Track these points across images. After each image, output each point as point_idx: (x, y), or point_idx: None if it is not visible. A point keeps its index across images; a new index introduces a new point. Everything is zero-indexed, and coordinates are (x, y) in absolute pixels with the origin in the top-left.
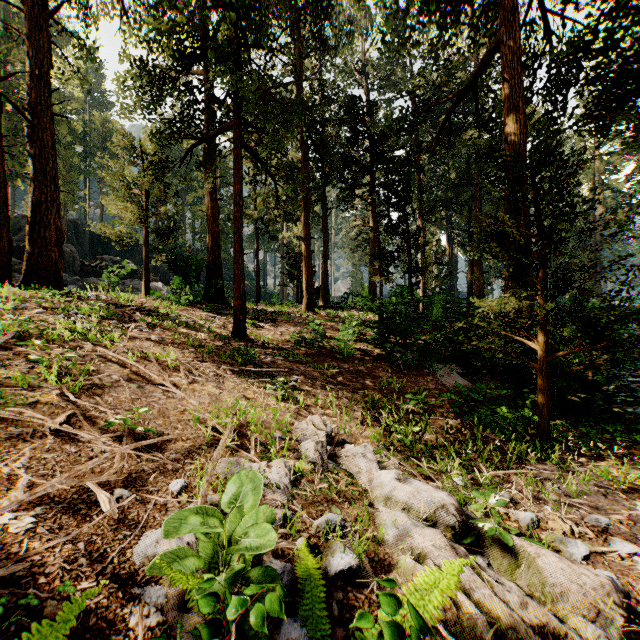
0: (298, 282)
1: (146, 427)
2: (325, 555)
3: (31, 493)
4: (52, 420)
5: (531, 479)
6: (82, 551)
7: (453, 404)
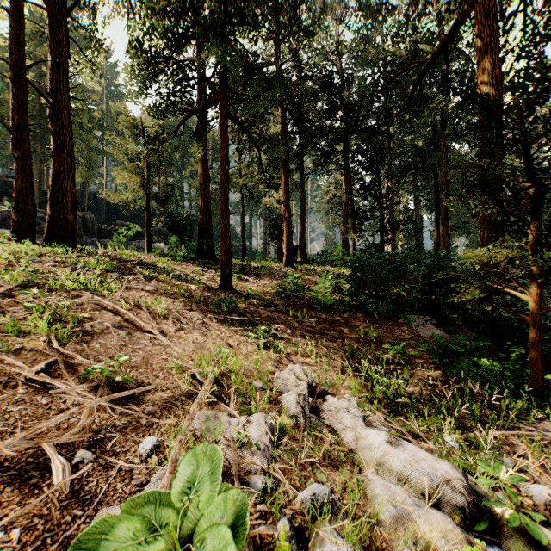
0: (279, 241)
1: (124, 377)
2: (312, 544)
3: None
4: (30, 368)
5: (536, 444)
6: (14, 542)
7: (431, 355)
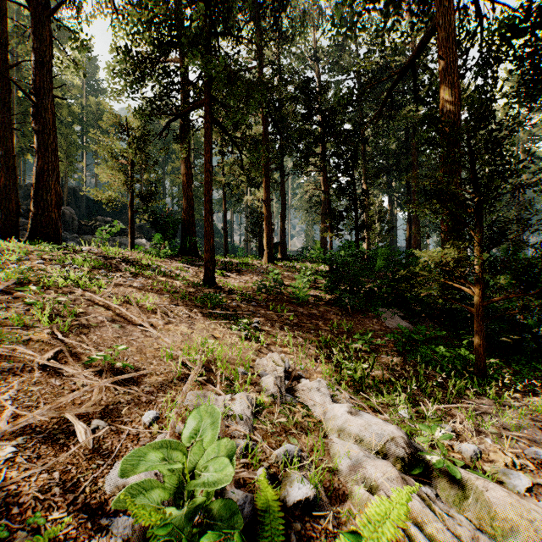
0: (260, 238)
1: (124, 363)
2: (284, 485)
3: (14, 424)
4: (41, 356)
5: (471, 413)
6: (56, 480)
7: (396, 344)
